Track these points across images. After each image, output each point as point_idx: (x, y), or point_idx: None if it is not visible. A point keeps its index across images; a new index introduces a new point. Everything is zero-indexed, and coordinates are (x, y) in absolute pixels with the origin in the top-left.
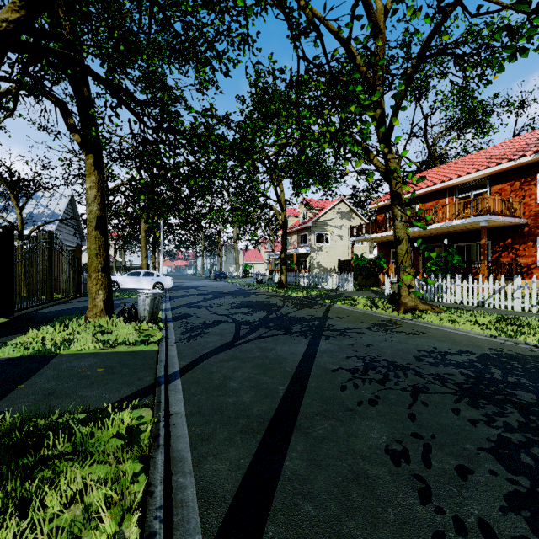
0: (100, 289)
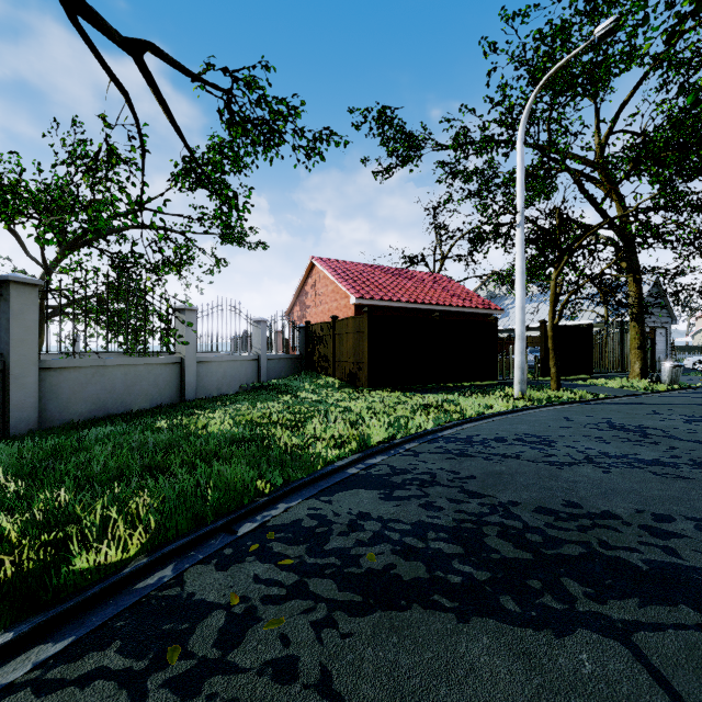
0: (637, 360)
